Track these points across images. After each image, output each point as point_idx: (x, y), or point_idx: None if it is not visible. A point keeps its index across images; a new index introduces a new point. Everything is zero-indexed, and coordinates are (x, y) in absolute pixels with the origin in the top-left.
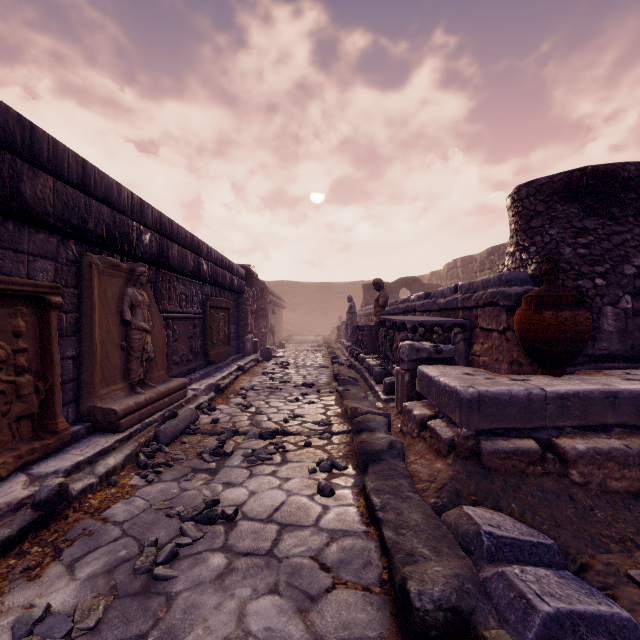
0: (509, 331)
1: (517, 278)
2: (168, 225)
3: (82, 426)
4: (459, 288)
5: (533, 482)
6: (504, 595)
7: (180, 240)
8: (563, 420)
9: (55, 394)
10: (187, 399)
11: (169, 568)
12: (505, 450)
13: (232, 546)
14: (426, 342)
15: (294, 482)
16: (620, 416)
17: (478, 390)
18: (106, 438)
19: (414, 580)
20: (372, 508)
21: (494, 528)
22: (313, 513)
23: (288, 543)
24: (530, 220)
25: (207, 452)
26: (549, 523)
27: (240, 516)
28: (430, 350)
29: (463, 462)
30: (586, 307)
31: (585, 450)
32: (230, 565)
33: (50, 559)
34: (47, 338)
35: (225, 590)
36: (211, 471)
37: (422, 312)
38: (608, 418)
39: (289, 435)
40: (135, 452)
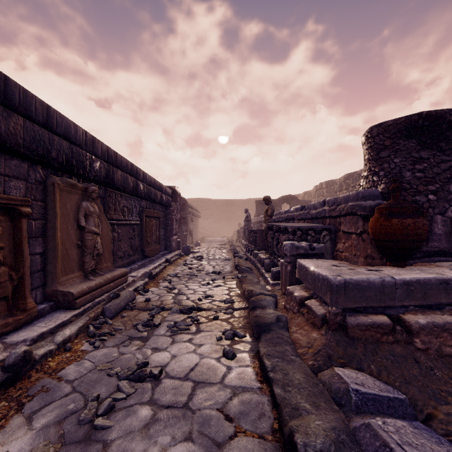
0: (364, 234)
1: (370, 194)
2: (114, 156)
3: (47, 305)
4: (326, 202)
5: (386, 348)
6: (371, 443)
7: (123, 167)
8: (408, 301)
9: (25, 281)
10: (128, 283)
11: (107, 419)
12: (365, 324)
13: (157, 400)
14: (303, 242)
15: (205, 347)
16: (451, 298)
17: (344, 278)
18: (65, 314)
19: (300, 433)
20: (265, 369)
21: (359, 386)
22: (219, 372)
23: (200, 397)
24: (380, 152)
25: (141, 324)
26: (400, 381)
27: (164, 375)
28: (306, 248)
29: (333, 333)
30: (423, 216)
31: (426, 324)
32: (155, 416)
33: (14, 412)
34: (19, 239)
35: (150, 438)
36: (143, 339)
37: (299, 220)
38: (442, 299)
39: (202, 310)
40: (86, 324)
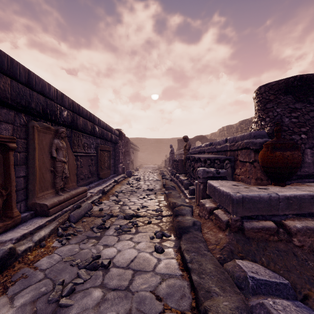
0: (255, 162)
1: (260, 134)
2: (77, 107)
3: (28, 213)
4: (228, 140)
5: (273, 245)
6: None
7: (84, 115)
8: (288, 211)
9: (12, 196)
10: (87, 197)
11: (69, 299)
12: (257, 227)
13: (106, 284)
14: (211, 168)
15: (142, 244)
16: None
17: (242, 194)
18: (41, 219)
19: (212, 312)
20: (185, 261)
21: (254, 274)
22: (152, 263)
23: (138, 282)
24: (266, 104)
25: (95, 227)
26: (284, 269)
27: (111, 265)
28: (214, 172)
29: (234, 234)
30: (298, 149)
31: (301, 227)
32: (104, 296)
33: (0, 293)
34: (7, 166)
35: (100, 313)
36: (97, 238)
37: (208, 152)
38: (312, 209)
39: (140, 217)
40: (56, 227)
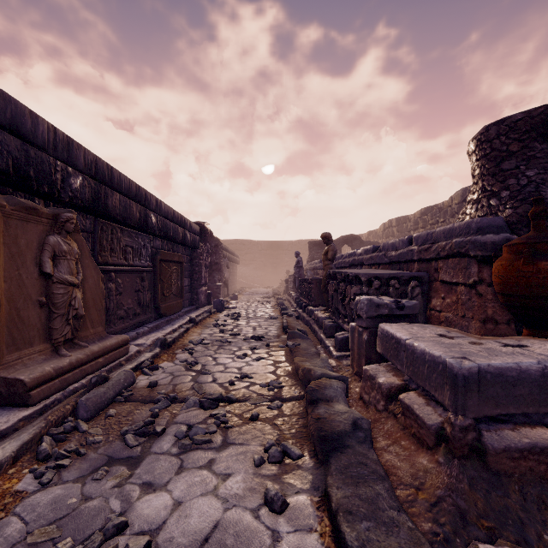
0: (481, 285)
1: (492, 225)
2: (107, 171)
3: None
4: (414, 239)
5: None
6: None
7: (123, 189)
8: None
9: None
10: (128, 357)
11: None
12: (519, 447)
13: None
14: (384, 296)
15: (234, 482)
16: None
17: (478, 364)
18: (9, 415)
19: None
20: None
21: None
22: None
23: None
24: (501, 162)
25: (132, 431)
26: None
27: None
28: (391, 306)
29: (462, 463)
30: None
31: None
32: None
33: None
34: None
35: None
36: (132, 461)
37: (370, 265)
38: None
39: (234, 402)
40: (39, 436)
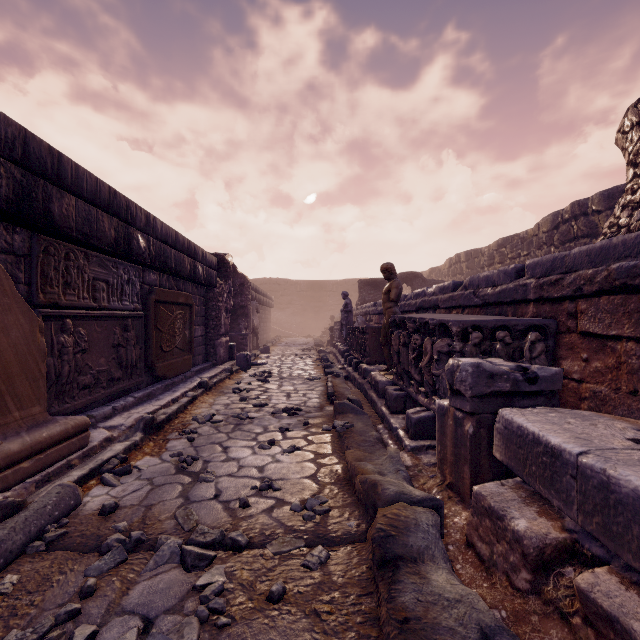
0: None
1: None
2: (50, 159)
3: None
4: (528, 269)
5: None
6: None
7: (83, 191)
8: None
9: None
10: (87, 450)
11: None
12: None
13: None
14: (495, 358)
15: None
16: None
17: None
18: None
19: None
20: None
21: None
22: None
23: None
24: None
25: None
26: None
27: None
28: (516, 376)
29: None
30: None
31: None
32: None
33: None
34: None
35: None
36: None
37: (448, 309)
38: None
39: (243, 549)
40: None
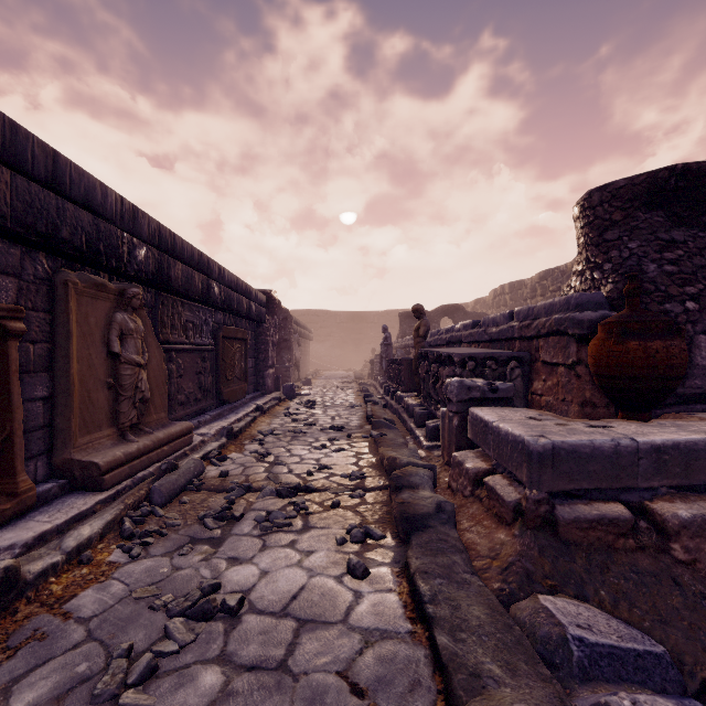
0: (580, 365)
1: (590, 301)
2: (170, 239)
3: (54, 484)
4: (515, 314)
5: (625, 560)
6: None
7: (185, 258)
8: (659, 479)
9: (15, 446)
10: (193, 446)
11: (143, 692)
12: (588, 518)
13: (232, 654)
14: (478, 379)
15: (318, 557)
16: None
17: (552, 441)
18: (85, 498)
19: None
20: (419, 599)
21: (584, 631)
22: (341, 603)
23: (308, 650)
24: (604, 232)
25: (211, 515)
26: (652, 618)
27: (246, 607)
28: (484, 388)
29: (534, 533)
30: (681, 336)
31: (690, 518)
32: (227, 686)
33: None
34: (4, 375)
35: None
36: (214, 541)
37: (469, 343)
38: None
39: (313, 492)
40: (119, 517)
